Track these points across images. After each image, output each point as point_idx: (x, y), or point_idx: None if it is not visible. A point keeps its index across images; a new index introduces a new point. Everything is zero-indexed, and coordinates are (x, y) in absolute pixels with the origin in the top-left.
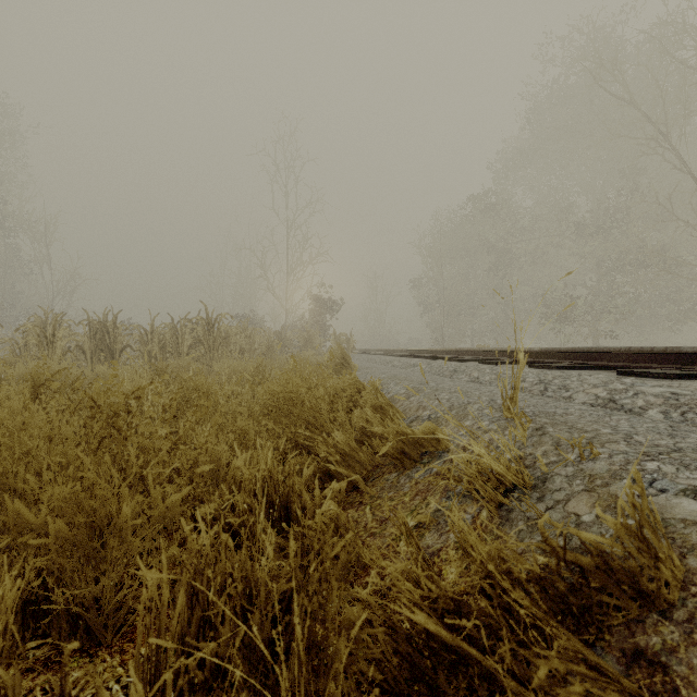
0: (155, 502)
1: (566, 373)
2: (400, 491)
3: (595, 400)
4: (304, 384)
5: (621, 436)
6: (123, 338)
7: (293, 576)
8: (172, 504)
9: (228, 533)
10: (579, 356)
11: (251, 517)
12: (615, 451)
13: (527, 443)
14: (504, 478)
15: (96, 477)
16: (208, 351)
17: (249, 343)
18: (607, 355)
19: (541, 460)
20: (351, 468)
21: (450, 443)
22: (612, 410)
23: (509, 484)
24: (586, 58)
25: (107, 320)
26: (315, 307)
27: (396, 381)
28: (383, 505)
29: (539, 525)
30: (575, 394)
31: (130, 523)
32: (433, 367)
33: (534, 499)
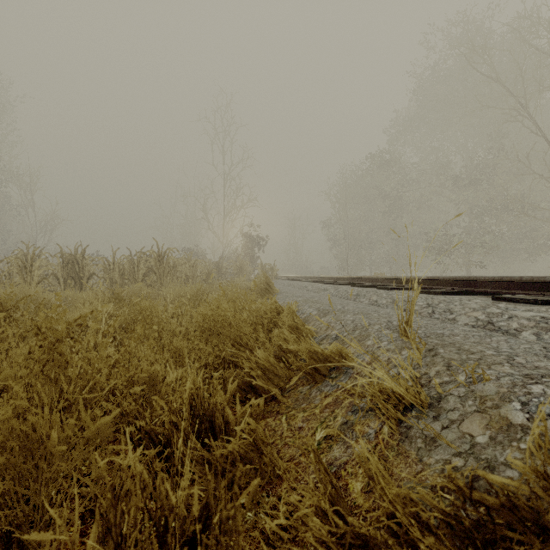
0: (85, 425)
1: (450, 297)
2: (311, 403)
3: (475, 322)
4: (231, 309)
5: (504, 357)
6: (90, 267)
7: (197, 526)
8: (102, 426)
9: (158, 445)
10: (459, 284)
11: (176, 434)
12: (502, 373)
13: (422, 363)
14: (403, 397)
15: (27, 404)
16: (159, 278)
17: (193, 271)
18: (482, 283)
19: (437, 382)
20: (270, 381)
21: (354, 361)
22: (491, 331)
23: (407, 402)
24: (461, 44)
25: (77, 253)
26: (246, 242)
27: (310, 304)
28: (297, 416)
29: (447, 469)
30: (458, 317)
31: (57, 448)
32: (340, 292)
33: (430, 417)
